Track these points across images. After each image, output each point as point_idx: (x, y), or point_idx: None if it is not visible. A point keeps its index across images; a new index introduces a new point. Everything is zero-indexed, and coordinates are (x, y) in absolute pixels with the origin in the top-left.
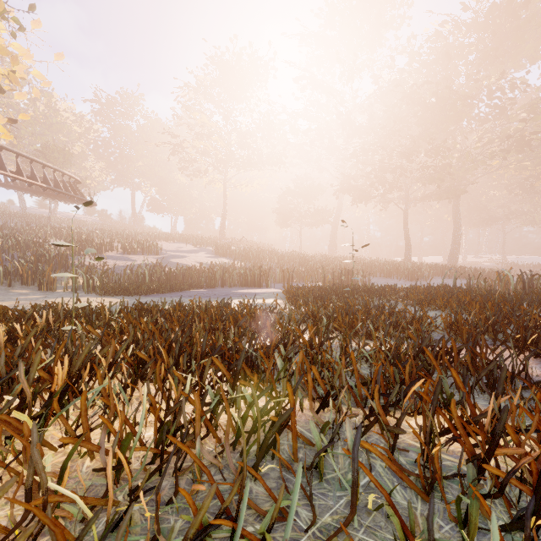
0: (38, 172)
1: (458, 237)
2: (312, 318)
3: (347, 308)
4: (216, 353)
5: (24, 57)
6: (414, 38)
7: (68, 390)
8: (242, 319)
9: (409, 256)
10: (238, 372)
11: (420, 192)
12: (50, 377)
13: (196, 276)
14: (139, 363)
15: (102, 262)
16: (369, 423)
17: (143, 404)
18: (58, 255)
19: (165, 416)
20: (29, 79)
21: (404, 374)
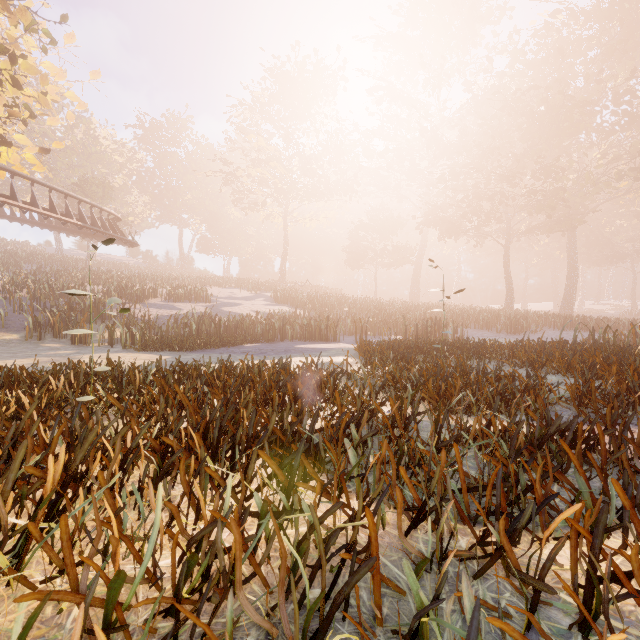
0: (75, 208)
1: (574, 279)
2: (392, 384)
3: (438, 372)
4: (267, 439)
5: (57, 77)
6: (517, 33)
7: (66, 492)
8: (303, 388)
9: (511, 303)
10: (295, 472)
11: (525, 223)
12: (44, 472)
13: (251, 328)
14: (165, 450)
15: (144, 311)
16: (484, 553)
17: (155, 527)
18: (95, 303)
19: (186, 545)
20: (66, 104)
21: (532, 478)
